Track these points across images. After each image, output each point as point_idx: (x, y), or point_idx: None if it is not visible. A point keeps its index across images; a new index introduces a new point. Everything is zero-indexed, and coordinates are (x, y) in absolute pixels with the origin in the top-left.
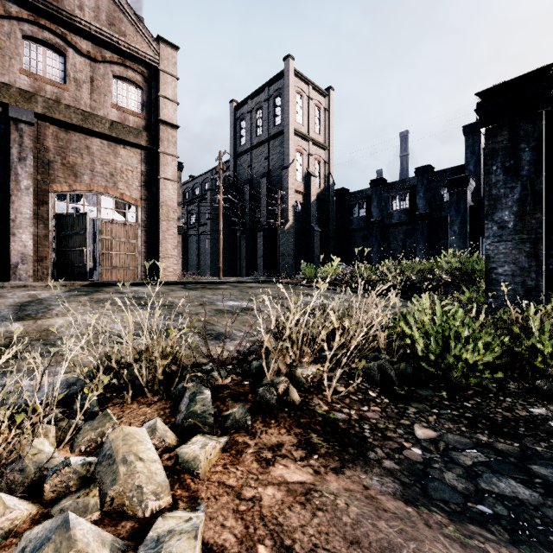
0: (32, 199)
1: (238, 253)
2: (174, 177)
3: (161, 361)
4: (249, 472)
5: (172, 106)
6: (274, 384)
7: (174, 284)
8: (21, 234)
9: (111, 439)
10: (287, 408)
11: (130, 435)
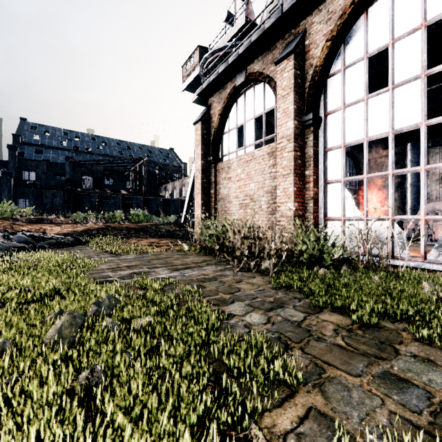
0: None
1: None
2: None
3: None
4: None
5: None
6: None
7: None
8: None
9: None
10: None
11: None
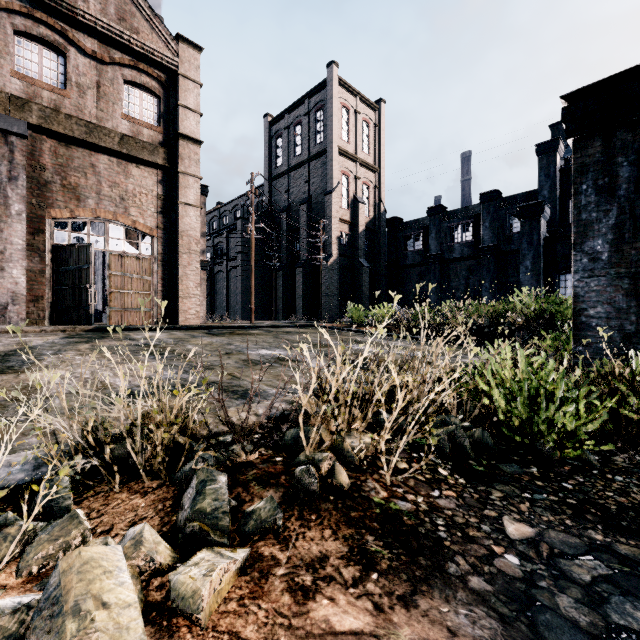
0: (25, 226)
1: (274, 293)
2: (197, 202)
3: (159, 435)
4: (277, 612)
5: (194, 118)
6: (315, 462)
7: (196, 329)
8: (11, 269)
9: (61, 570)
10: (332, 495)
11: (93, 562)
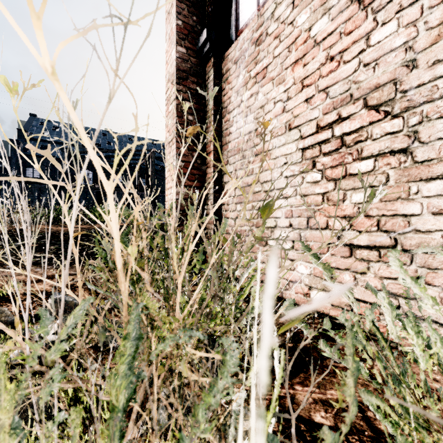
0: None
1: None
2: None
3: None
4: None
5: None
6: None
7: None
8: None
9: None
10: None
11: None
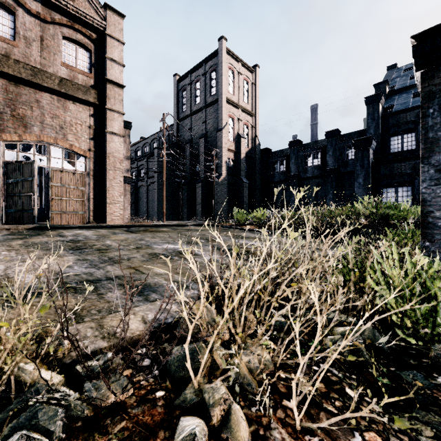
0: None
1: (181, 201)
2: (121, 131)
3: None
4: None
5: (118, 68)
6: (205, 402)
7: (118, 227)
8: None
9: None
10: None
11: None
